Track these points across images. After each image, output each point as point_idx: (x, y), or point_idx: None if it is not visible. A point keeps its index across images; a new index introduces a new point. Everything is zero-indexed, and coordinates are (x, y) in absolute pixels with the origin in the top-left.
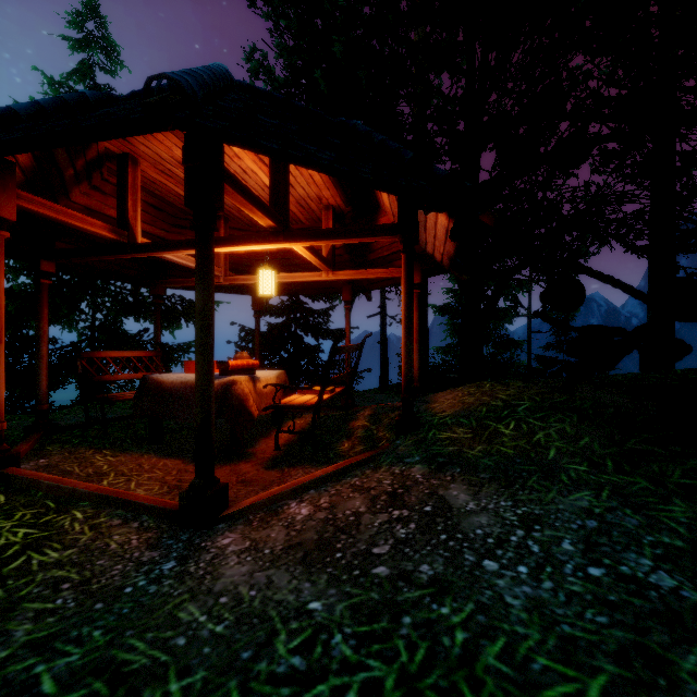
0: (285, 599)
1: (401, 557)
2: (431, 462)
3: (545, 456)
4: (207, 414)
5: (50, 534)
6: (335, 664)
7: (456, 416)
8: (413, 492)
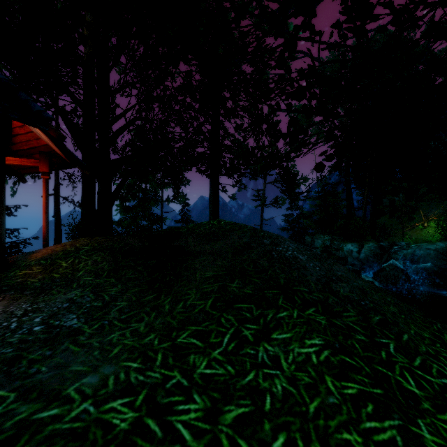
0: None
1: None
2: None
3: (76, 275)
4: None
5: None
6: None
7: (40, 259)
8: None
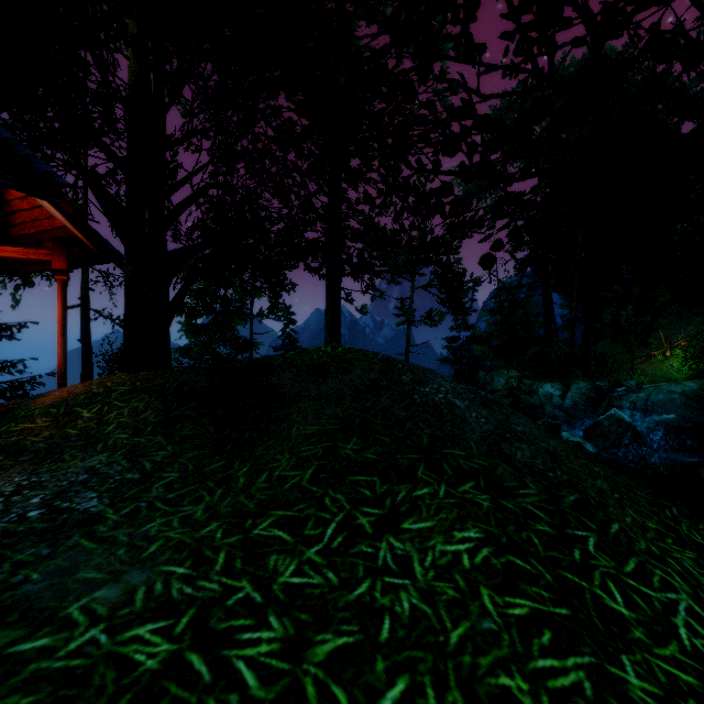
0: None
1: None
2: None
3: (103, 431)
4: None
5: None
6: None
7: (49, 407)
8: None
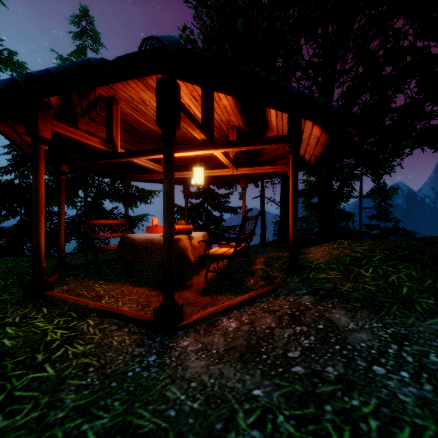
0: (235, 386)
1: (310, 360)
2: (315, 294)
3: (399, 292)
4: (170, 260)
5: (76, 334)
6: None
7: (328, 263)
8: (306, 314)
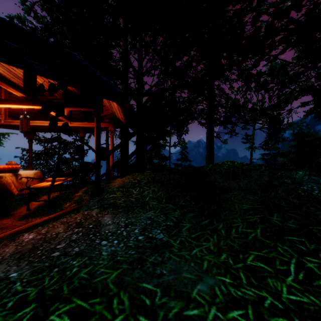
0: None
1: (68, 247)
2: (101, 207)
3: (144, 200)
4: None
5: None
6: (10, 294)
7: (118, 187)
8: (88, 220)
